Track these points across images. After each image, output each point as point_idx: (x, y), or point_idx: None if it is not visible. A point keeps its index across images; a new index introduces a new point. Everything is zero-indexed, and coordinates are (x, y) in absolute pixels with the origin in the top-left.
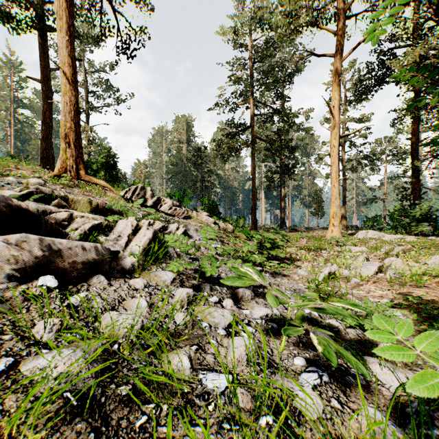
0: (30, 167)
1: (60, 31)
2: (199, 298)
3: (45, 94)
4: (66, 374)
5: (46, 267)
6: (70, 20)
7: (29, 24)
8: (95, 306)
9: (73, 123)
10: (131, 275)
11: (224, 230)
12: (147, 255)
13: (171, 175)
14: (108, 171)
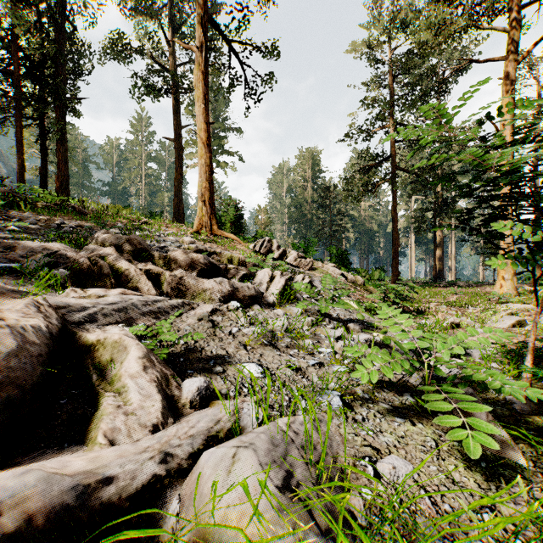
0: (175, 225)
1: (197, 100)
2: (320, 325)
3: (177, 151)
4: (261, 333)
5: (233, 296)
6: (205, 89)
7: (166, 90)
8: (260, 318)
9: (208, 182)
10: (273, 308)
11: (352, 283)
12: (281, 297)
13: (294, 220)
14: (234, 223)
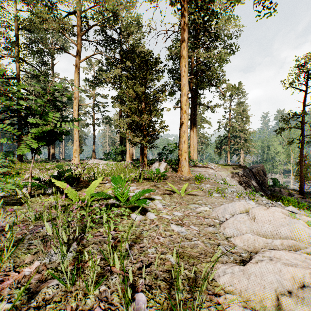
0: None
1: None
2: None
3: None
4: None
5: None
6: None
7: None
8: None
9: None
10: None
11: None
12: None
13: None
14: None
